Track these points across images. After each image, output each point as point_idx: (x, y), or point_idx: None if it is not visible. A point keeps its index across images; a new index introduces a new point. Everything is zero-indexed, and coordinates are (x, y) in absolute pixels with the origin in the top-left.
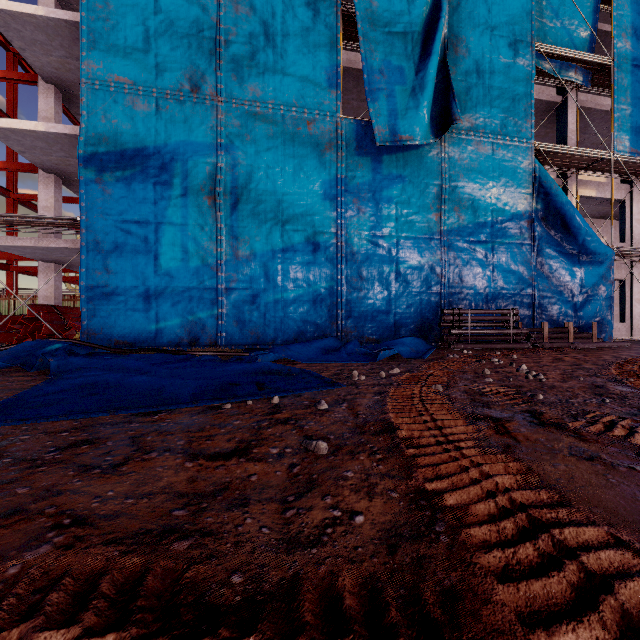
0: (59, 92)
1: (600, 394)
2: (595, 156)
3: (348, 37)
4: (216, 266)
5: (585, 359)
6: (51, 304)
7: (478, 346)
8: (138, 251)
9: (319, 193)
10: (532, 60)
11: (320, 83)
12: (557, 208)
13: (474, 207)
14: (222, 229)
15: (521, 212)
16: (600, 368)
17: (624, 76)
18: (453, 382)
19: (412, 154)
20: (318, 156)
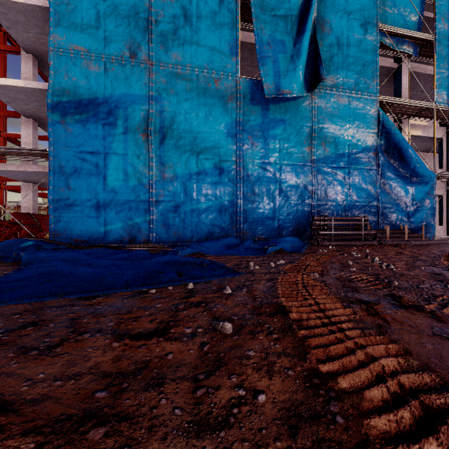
0: (36, 60)
1: (441, 280)
2: (422, 106)
3: (244, 19)
4: (148, 185)
5: (419, 253)
6: (29, 212)
7: (339, 243)
8: (91, 174)
9: (223, 132)
10: (377, 36)
11: (224, 52)
12: (395, 143)
13: (335, 142)
14: (153, 158)
15: (369, 146)
16: (433, 259)
17: (443, 48)
18: (326, 271)
19: (291, 104)
20: (223, 105)
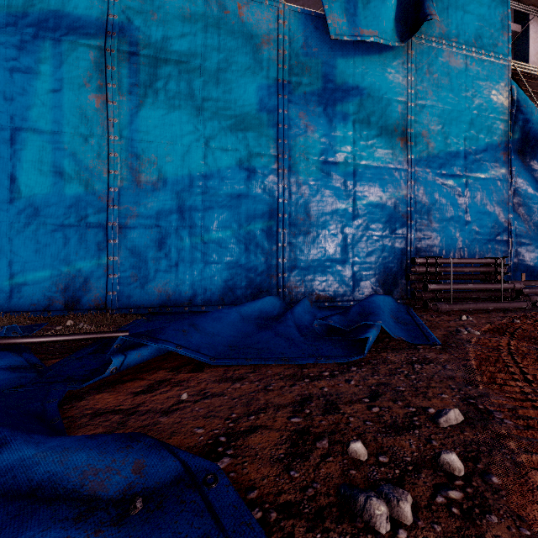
0: None
1: None
2: None
3: None
4: (106, 195)
5: None
6: None
7: (467, 307)
8: None
9: (254, 101)
10: None
11: None
12: None
13: (445, 132)
14: (115, 142)
15: (497, 142)
16: None
17: None
18: None
19: (372, 60)
20: (252, 52)
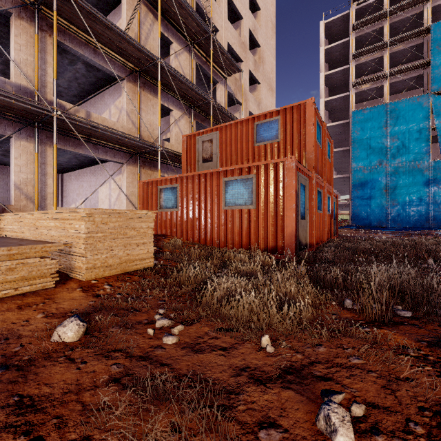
0: None
1: None
2: None
3: (435, 129)
4: (386, 207)
5: None
6: None
7: None
8: (365, 205)
9: (422, 184)
10: None
11: (422, 153)
12: None
13: None
14: (388, 198)
15: None
16: None
17: None
18: None
19: None
20: (421, 174)
